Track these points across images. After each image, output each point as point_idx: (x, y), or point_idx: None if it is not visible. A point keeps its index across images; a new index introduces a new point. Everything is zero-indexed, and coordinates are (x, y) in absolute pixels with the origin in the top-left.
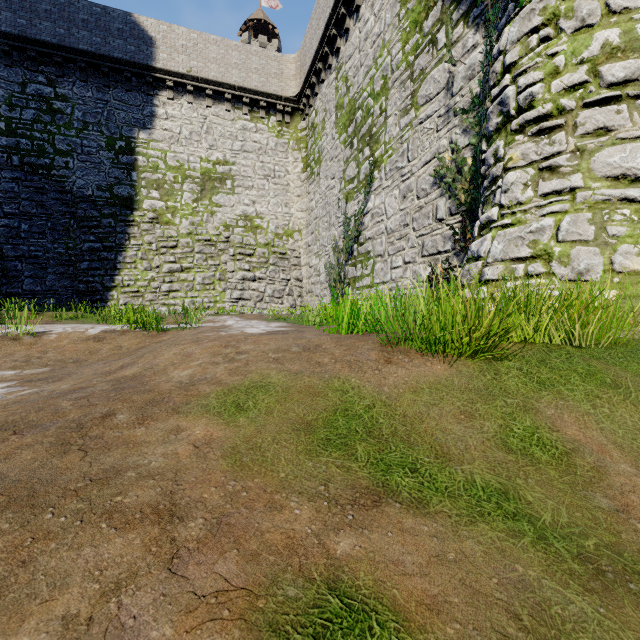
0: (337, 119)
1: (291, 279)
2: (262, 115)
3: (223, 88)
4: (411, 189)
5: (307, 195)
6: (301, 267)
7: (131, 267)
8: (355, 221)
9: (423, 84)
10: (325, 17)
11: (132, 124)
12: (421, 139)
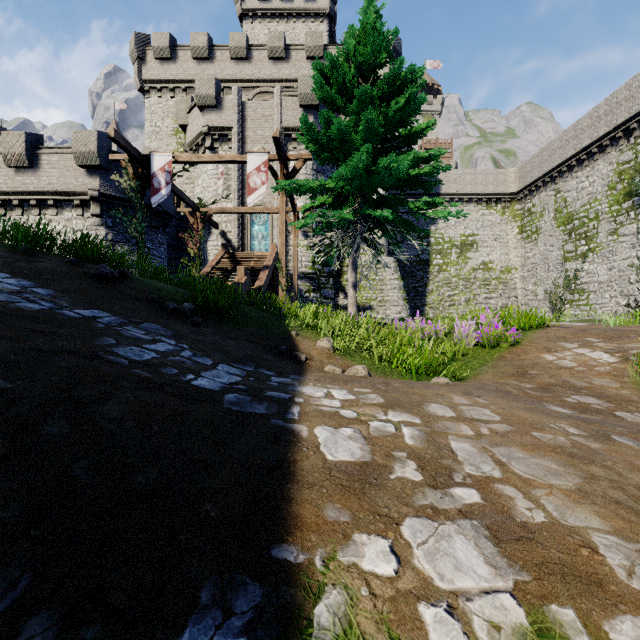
0: (556, 217)
1: (511, 297)
2: (493, 205)
3: (473, 196)
4: (614, 267)
5: (522, 248)
6: (516, 290)
7: (431, 294)
8: (575, 274)
9: (622, 228)
10: (548, 165)
11: (428, 223)
12: (620, 249)
